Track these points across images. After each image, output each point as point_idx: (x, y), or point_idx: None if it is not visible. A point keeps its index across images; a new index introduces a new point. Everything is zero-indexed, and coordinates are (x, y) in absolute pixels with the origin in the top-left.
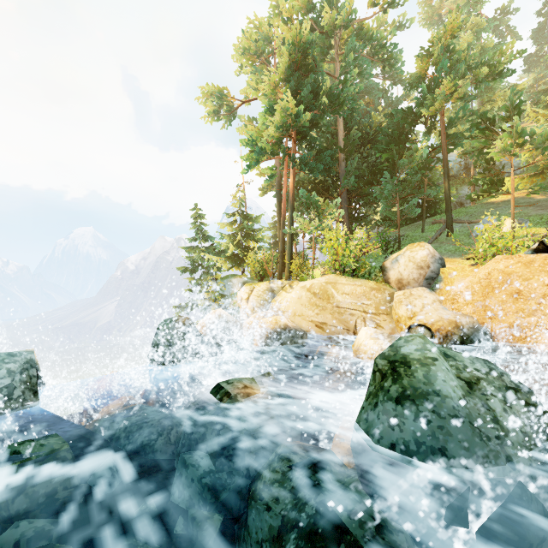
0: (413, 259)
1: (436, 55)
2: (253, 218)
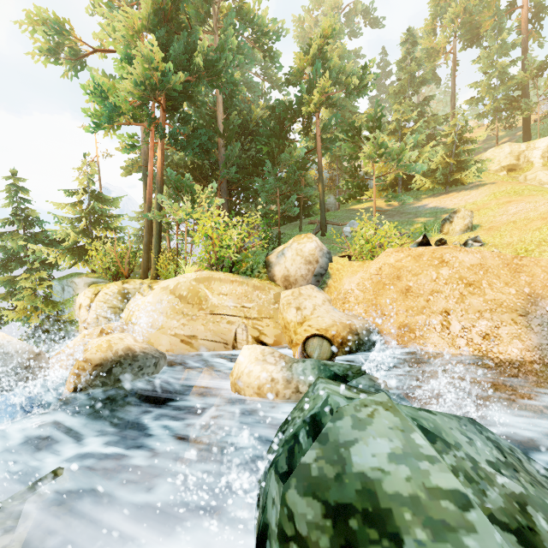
0: (302, 252)
1: (313, 55)
2: (108, 200)
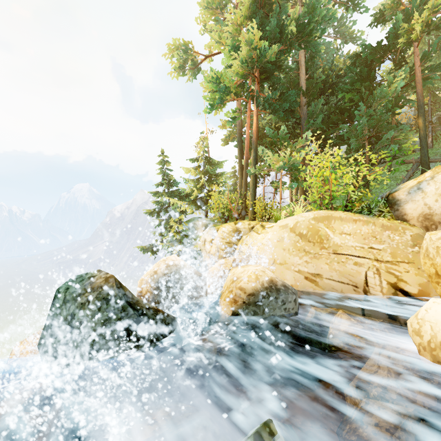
0: None
1: None
2: (215, 164)
